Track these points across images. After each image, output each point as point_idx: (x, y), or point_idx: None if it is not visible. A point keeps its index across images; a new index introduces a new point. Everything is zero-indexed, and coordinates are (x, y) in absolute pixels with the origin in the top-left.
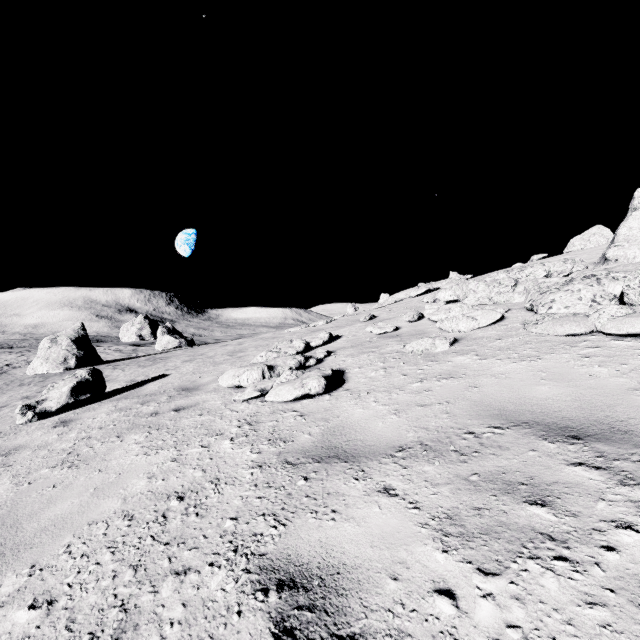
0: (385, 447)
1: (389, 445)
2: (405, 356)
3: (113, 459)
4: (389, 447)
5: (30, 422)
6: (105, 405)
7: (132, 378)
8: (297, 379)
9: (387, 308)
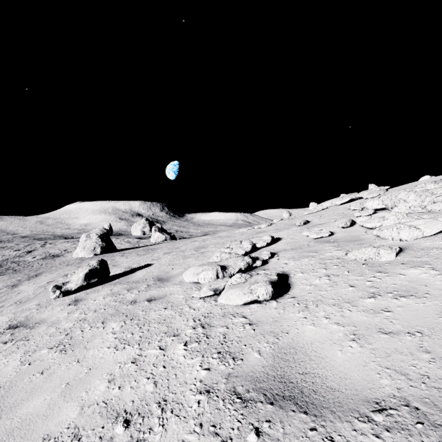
0: (354, 398)
1: (359, 395)
2: (347, 263)
3: (91, 348)
4: (360, 399)
5: (58, 297)
6: (105, 288)
7: (129, 265)
8: (246, 282)
9: (317, 214)
